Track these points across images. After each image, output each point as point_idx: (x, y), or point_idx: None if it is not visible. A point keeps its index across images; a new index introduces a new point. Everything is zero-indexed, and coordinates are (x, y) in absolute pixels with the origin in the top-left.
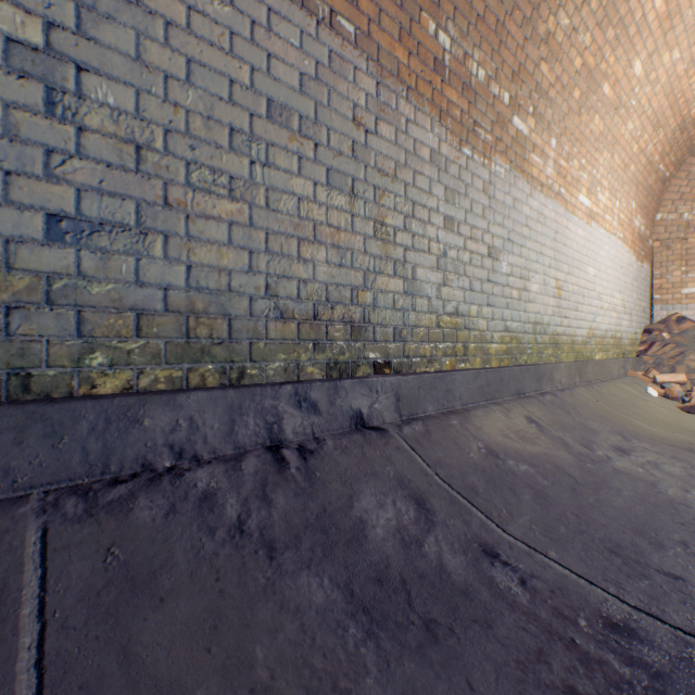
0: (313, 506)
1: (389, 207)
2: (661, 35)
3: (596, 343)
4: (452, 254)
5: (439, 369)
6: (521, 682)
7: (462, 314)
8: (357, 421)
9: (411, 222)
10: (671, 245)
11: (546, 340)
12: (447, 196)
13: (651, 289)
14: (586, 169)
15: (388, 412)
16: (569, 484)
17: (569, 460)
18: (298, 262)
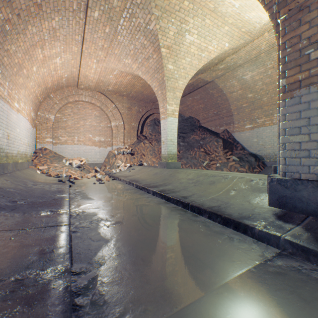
0: None
1: None
2: (42, 64)
3: (20, 156)
4: None
5: None
6: (32, 208)
7: None
8: None
9: None
10: (43, 124)
11: (5, 155)
12: None
13: (36, 137)
14: (18, 94)
15: None
16: (26, 191)
17: (23, 188)
18: None
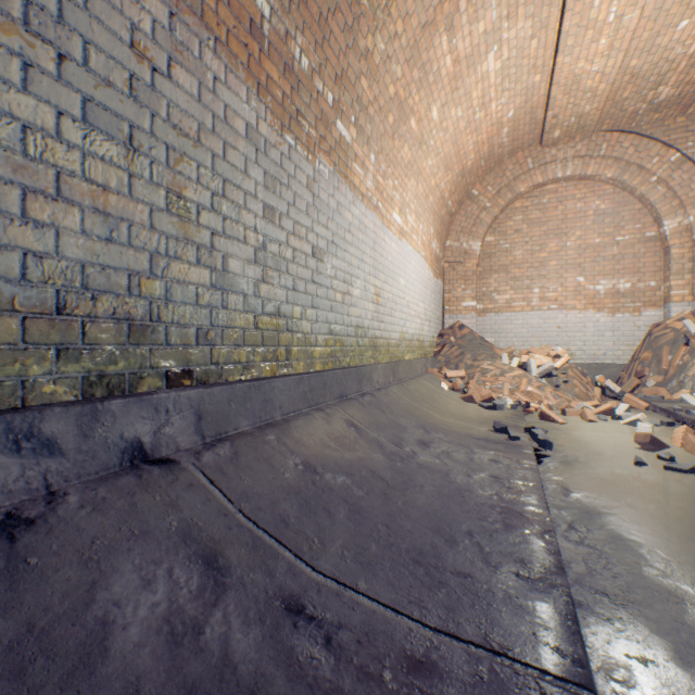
0: (5, 628)
1: (190, 178)
2: (451, 92)
3: (406, 345)
4: (273, 248)
5: (258, 376)
6: None
7: (284, 315)
8: (135, 455)
9: (221, 202)
10: (456, 267)
11: (367, 343)
12: (268, 182)
13: (443, 301)
14: (399, 191)
15: (185, 435)
16: (382, 489)
17: (383, 462)
18: (23, 223)
